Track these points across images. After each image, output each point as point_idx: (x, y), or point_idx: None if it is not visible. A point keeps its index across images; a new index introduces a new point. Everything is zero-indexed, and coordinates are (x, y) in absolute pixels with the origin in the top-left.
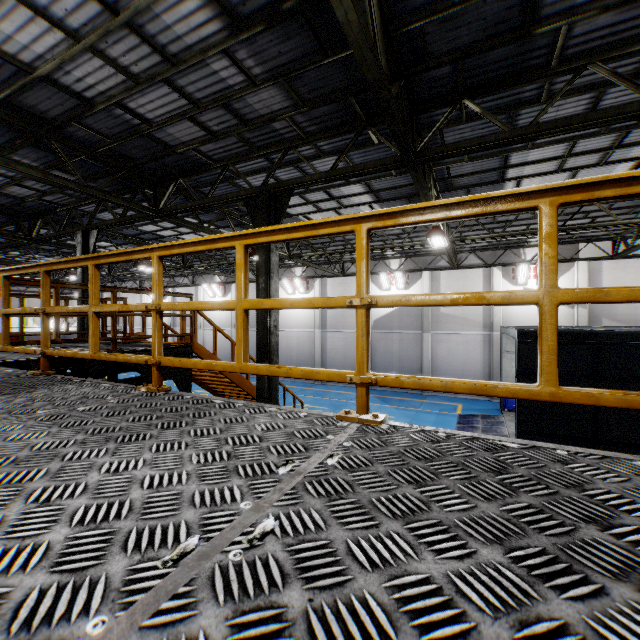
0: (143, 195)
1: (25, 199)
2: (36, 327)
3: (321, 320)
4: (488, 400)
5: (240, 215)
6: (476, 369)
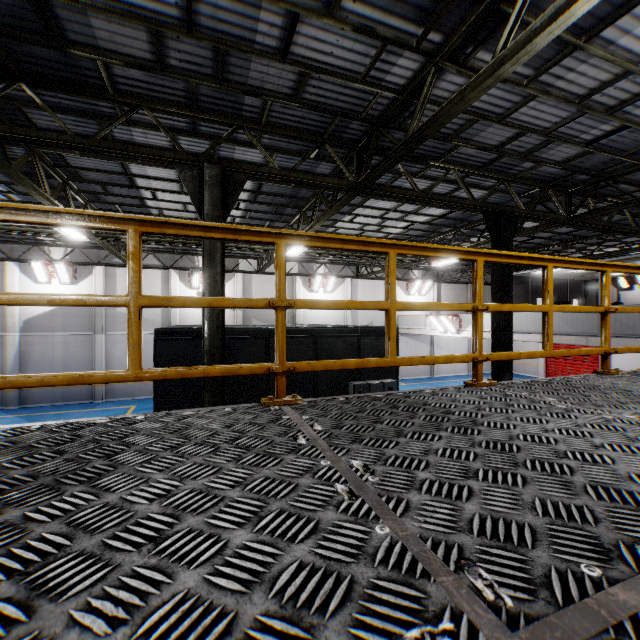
0: None
1: None
2: None
3: None
4: None
5: None
6: None
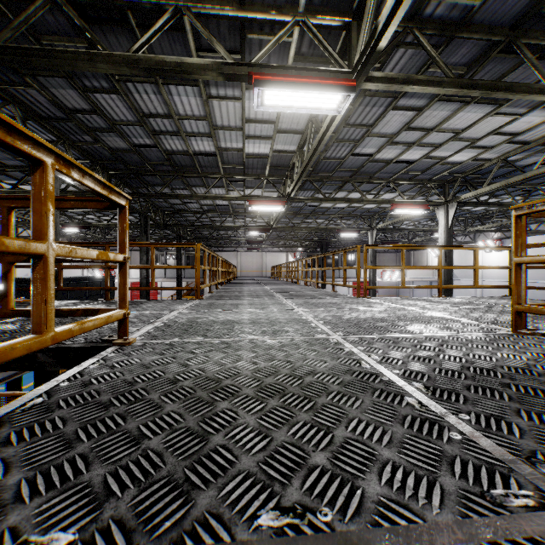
0: None
1: None
2: None
3: None
4: None
5: None
6: None
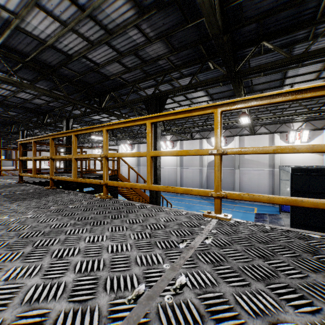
0: (94, 101)
1: (41, 105)
2: (45, 166)
3: (180, 162)
4: (271, 206)
5: (140, 109)
6: (265, 189)
